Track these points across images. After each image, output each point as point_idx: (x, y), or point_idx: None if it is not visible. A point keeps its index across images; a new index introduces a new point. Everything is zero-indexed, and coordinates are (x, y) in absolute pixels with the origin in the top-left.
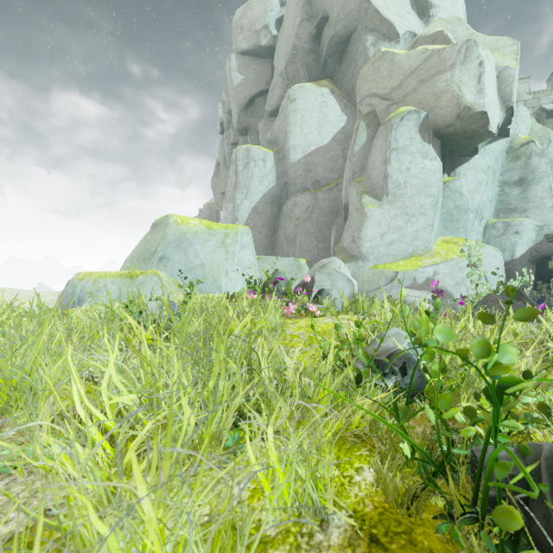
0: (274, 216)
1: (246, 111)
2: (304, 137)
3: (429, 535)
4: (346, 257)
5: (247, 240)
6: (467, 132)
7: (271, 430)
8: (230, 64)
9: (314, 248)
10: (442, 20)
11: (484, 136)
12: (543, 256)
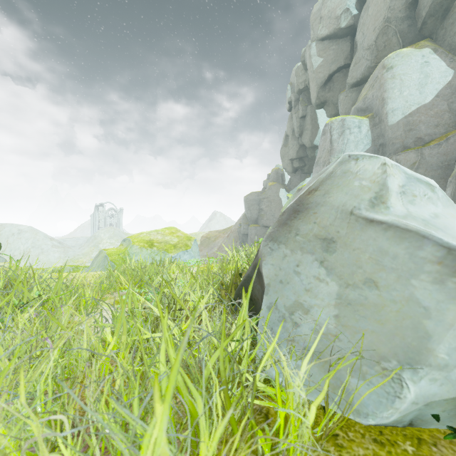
0: None
1: (324, 88)
2: (403, 100)
3: None
4: None
5: None
6: None
7: None
8: (310, 51)
9: None
10: None
11: None
12: None
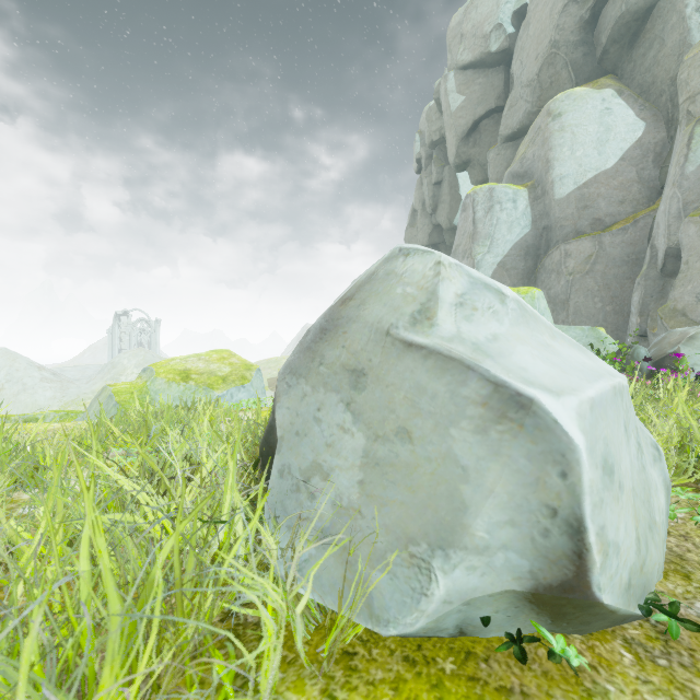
0: (528, 272)
1: (467, 141)
2: (576, 163)
3: None
4: (685, 324)
5: (544, 306)
6: None
7: None
8: (446, 85)
9: (597, 312)
10: None
11: None
12: None
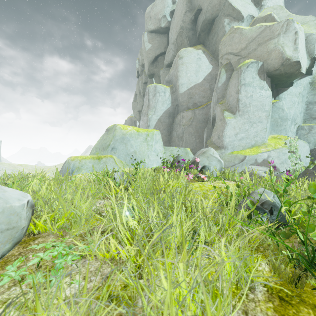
0: (170, 124)
1: (153, 64)
2: (187, 79)
3: (311, 298)
4: (214, 147)
5: (158, 138)
6: (287, 73)
7: (223, 240)
8: (144, 38)
9: (193, 142)
10: (270, 7)
11: (297, 75)
12: None
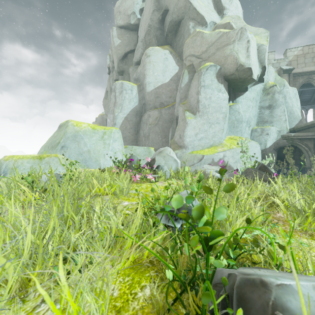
0: (137, 122)
1: (122, 61)
2: (154, 78)
3: None
4: (176, 147)
5: (117, 136)
6: (241, 78)
7: (62, 272)
8: (112, 33)
9: (160, 141)
10: (230, 16)
11: (250, 81)
12: (281, 146)
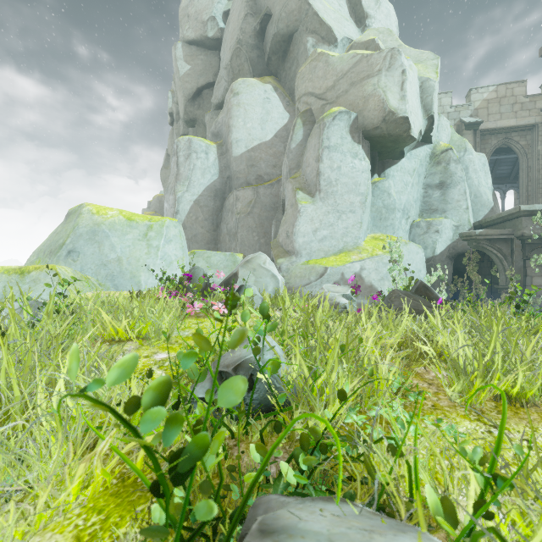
0: (217, 210)
1: (193, 103)
2: (247, 132)
3: None
4: (281, 253)
5: (175, 233)
6: (392, 135)
7: None
8: (176, 52)
9: (255, 243)
10: (375, 29)
11: (407, 141)
12: (459, 253)
